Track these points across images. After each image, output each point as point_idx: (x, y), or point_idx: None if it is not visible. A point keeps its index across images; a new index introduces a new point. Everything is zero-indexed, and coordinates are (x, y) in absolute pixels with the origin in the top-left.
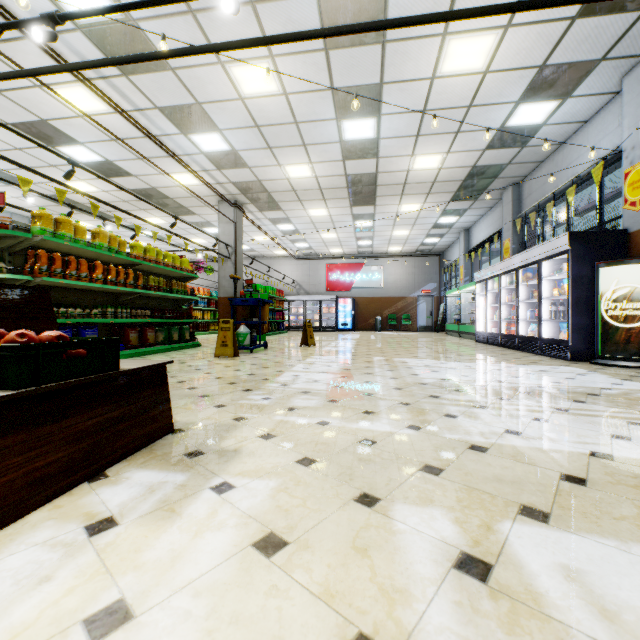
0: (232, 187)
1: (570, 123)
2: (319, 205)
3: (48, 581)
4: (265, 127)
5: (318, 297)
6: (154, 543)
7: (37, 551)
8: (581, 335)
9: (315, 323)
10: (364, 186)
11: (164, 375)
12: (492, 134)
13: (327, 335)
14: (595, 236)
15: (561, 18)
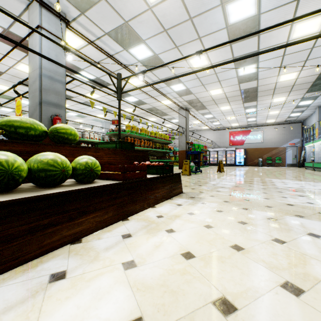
0: (185, 102)
1: None
2: (226, 105)
3: (176, 209)
4: (201, 78)
5: (224, 149)
6: (192, 208)
7: (170, 206)
8: None
9: (223, 162)
10: (250, 93)
11: (180, 176)
12: None
13: (230, 168)
14: None
15: None
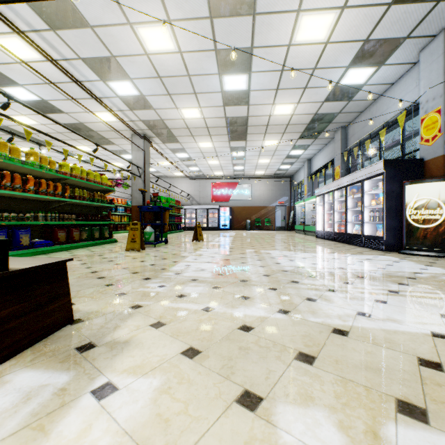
0: (142, 124)
1: (382, 84)
2: (206, 139)
3: None
4: (165, 78)
5: (206, 206)
6: None
7: None
8: (392, 233)
9: (203, 224)
10: (238, 126)
11: (64, 271)
12: (329, 90)
13: (212, 233)
14: (401, 163)
15: (381, 3)
